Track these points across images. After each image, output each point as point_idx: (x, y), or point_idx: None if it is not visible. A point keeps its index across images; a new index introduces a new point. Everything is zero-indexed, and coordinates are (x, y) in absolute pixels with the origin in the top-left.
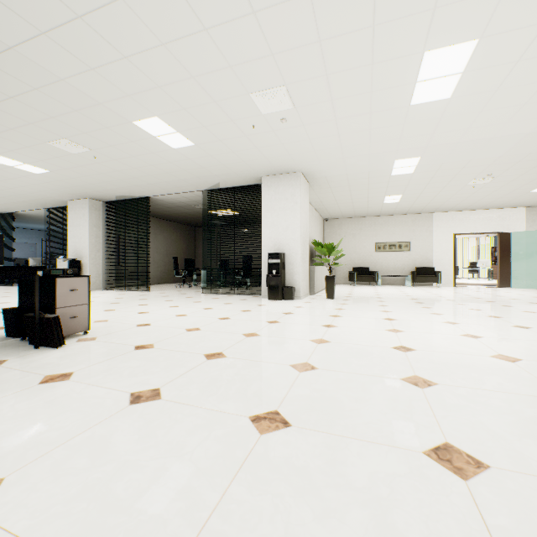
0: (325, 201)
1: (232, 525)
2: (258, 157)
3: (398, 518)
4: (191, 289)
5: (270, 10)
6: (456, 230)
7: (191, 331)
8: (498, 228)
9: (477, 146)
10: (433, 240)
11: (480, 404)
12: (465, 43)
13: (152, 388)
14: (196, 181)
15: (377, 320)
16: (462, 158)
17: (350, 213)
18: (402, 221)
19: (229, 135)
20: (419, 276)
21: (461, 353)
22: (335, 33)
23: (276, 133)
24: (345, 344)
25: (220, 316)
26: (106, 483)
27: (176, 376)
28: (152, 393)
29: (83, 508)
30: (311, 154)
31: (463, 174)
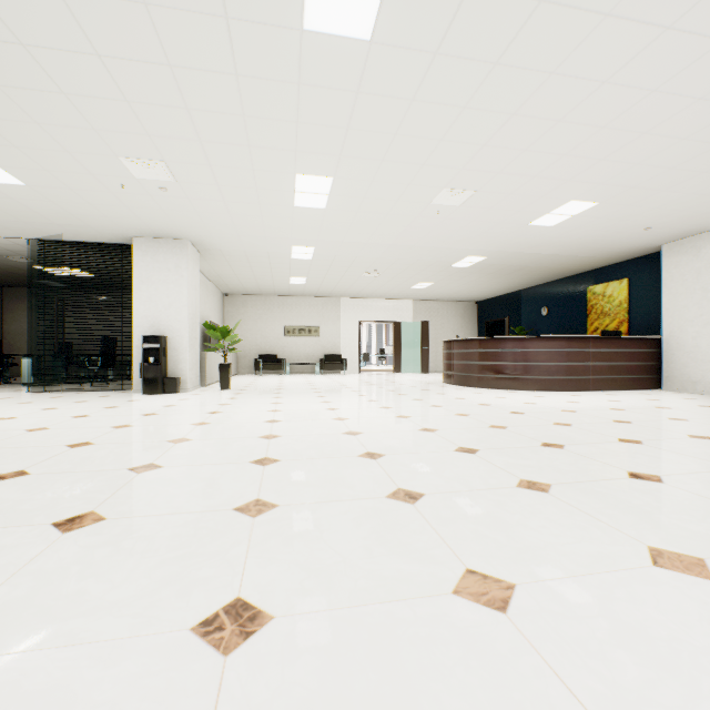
0: (224, 274)
1: (122, 499)
2: (128, 215)
3: (221, 481)
4: (2, 387)
5: (146, 105)
6: (361, 317)
7: (36, 430)
8: (394, 317)
9: (359, 247)
10: (341, 326)
11: (300, 441)
12: (325, 177)
13: (14, 471)
14: (19, 226)
15: (265, 405)
16: (350, 254)
17: (255, 290)
18: (312, 304)
19: (86, 186)
20: (328, 363)
21: (314, 419)
22: (215, 140)
23: (154, 198)
24: (224, 423)
25: (74, 415)
26: (12, 508)
27: (39, 461)
28: (17, 473)
29: (2, 516)
30: (201, 226)
31: (356, 267)
